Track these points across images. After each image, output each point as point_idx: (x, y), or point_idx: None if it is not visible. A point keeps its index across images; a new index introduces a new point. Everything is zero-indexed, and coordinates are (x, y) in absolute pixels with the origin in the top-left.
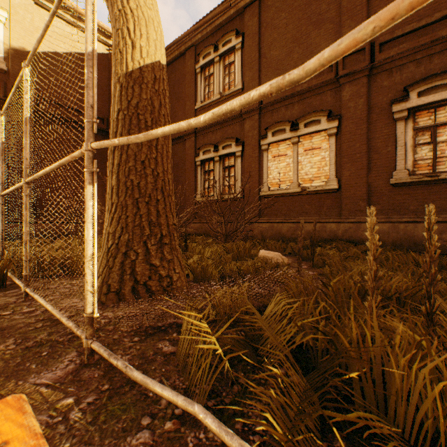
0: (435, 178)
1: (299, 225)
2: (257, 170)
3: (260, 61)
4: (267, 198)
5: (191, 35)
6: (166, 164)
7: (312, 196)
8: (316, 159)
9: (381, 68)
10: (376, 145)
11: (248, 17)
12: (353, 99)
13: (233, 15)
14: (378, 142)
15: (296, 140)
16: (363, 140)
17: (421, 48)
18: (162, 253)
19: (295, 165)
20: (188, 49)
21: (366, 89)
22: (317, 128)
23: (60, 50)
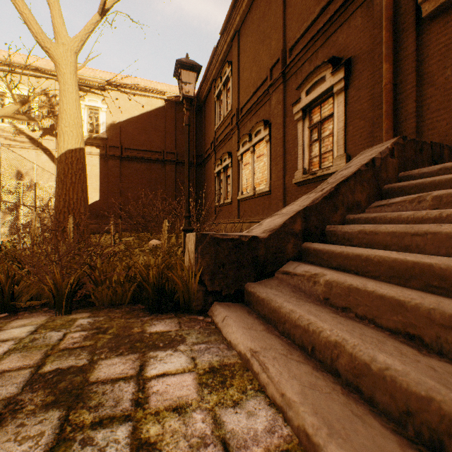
0: (314, 176)
1: (251, 224)
2: (237, 177)
3: (239, 84)
4: (242, 201)
5: (209, 73)
6: (73, 195)
7: (260, 198)
8: (262, 165)
9: (290, 72)
10: (289, 147)
11: (233, 48)
12: (276, 106)
13: (227, 49)
14: (290, 144)
15: (252, 149)
16: (281, 143)
17: (308, 47)
18: (64, 235)
19: (253, 171)
20: (212, 84)
21: (282, 95)
22: (259, 137)
23: (134, 115)
